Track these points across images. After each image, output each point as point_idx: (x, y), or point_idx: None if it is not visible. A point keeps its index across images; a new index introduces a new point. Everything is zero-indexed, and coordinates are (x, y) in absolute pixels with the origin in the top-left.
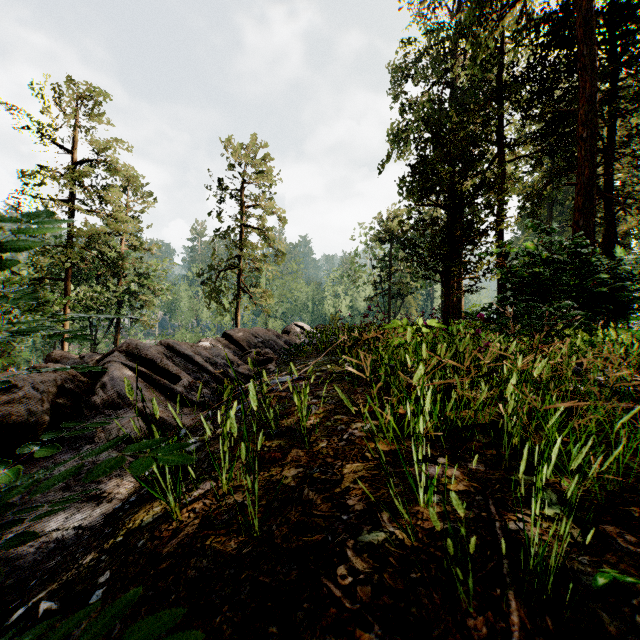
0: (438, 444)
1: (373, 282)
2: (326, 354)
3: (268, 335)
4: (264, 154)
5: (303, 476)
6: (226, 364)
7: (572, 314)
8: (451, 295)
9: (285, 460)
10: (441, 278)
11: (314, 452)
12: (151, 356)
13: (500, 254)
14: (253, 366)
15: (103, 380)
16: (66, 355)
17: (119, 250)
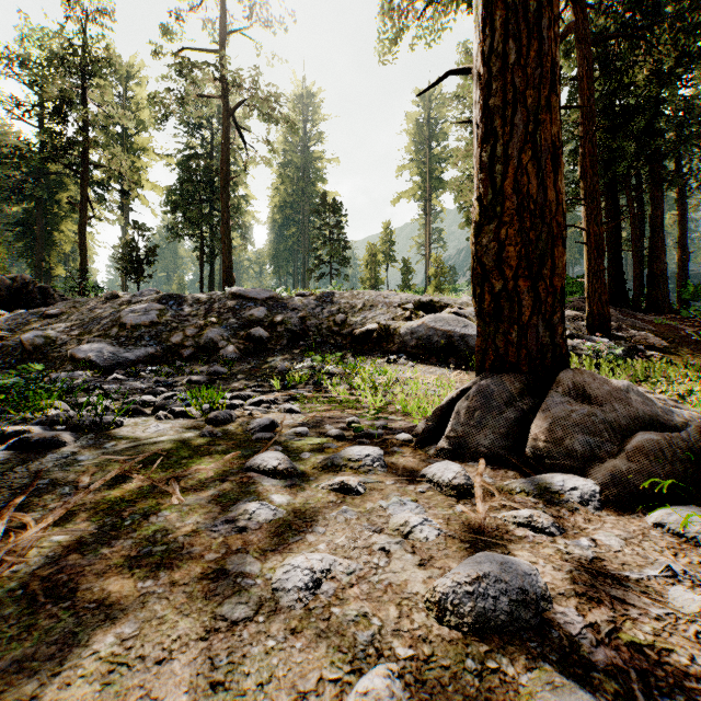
0: None
1: None
2: None
3: None
4: None
5: None
6: None
7: None
8: None
9: None
10: None
11: None
12: None
13: None
14: None
15: None
16: None
17: None
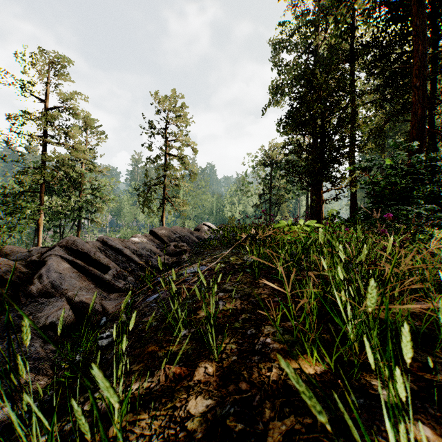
0: (367, 362)
1: (259, 194)
2: (227, 247)
3: (184, 232)
4: (182, 104)
5: (213, 419)
6: (150, 255)
7: (438, 215)
8: (321, 202)
9: (191, 379)
10: (314, 189)
11: (224, 368)
12: (86, 250)
13: (366, 168)
14: (171, 256)
15: (41, 271)
16: (16, 249)
17: (80, 172)
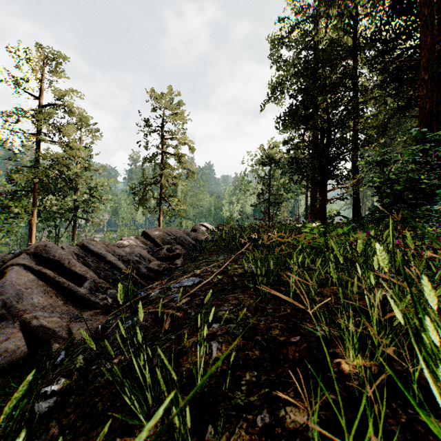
0: None
1: (257, 193)
2: (225, 251)
3: (179, 233)
4: (179, 101)
5: None
6: (138, 260)
7: None
8: (326, 201)
9: None
10: (319, 187)
11: None
12: (59, 257)
13: (381, 163)
14: (164, 261)
15: None
16: None
17: (75, 170)
